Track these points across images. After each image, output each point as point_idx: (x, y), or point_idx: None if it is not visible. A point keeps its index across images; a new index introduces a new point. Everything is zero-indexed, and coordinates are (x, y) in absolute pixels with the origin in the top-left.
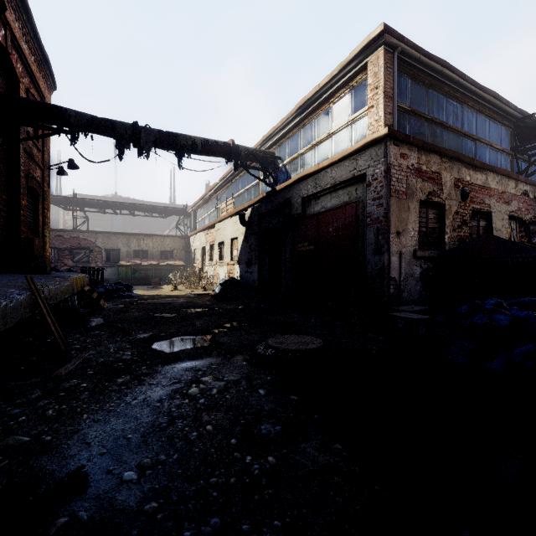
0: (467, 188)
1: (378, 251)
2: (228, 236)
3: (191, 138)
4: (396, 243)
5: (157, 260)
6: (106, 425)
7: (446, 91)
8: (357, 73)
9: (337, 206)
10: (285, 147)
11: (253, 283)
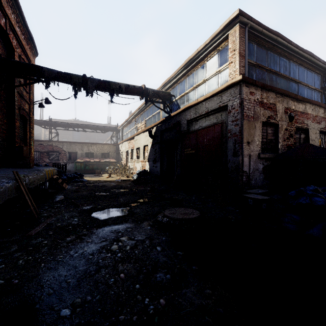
0: (293, 114)
1: (235, 154)
2: (142, 144)
3: (118, 84)
4: (247, 149)
5: (99, 158)
6: (55, 272)
7: (279, 52)
8: (222, 41)
9: (209, 125)
10: (176, 89)
11: (157, 173)
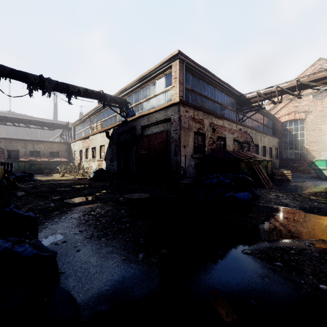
0: (215, 127)
1: (176, 154)
2: (98, 144)
3: (77, 87)
4: (183, 151)
5: (47, 157)
6: (59, 224)
7: (207, 81)
8: (167, 68)
9: (158, 132)
10: (132, 97)
11: (114, 171)
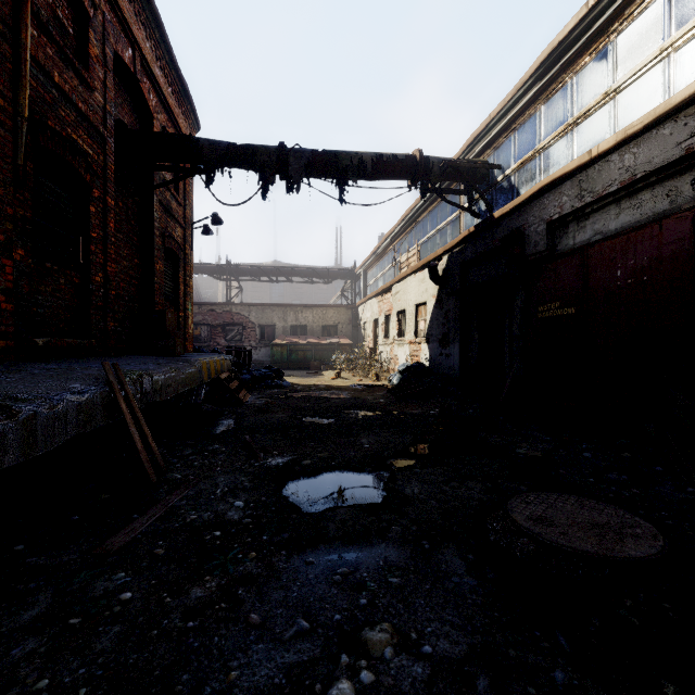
0: None
1: None
2: (410, 302)
3: (357, 155)
4: None
5: (317, 337)
6: None
7: None
8: None
9: (637, 224)
10: (508, 147)
11: (451, 372)
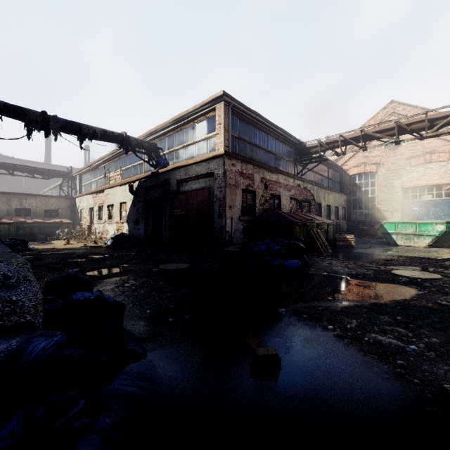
0: (268, 183)
1: (220, 217)
2: (117, 200)
3: (92, 128)
4: (229, 212)
5: (42, 218)
6: None
7: (259, 127)
8: (210, 110)
9: (199, 188)
10: (164, 142)
11: (140, 237)
